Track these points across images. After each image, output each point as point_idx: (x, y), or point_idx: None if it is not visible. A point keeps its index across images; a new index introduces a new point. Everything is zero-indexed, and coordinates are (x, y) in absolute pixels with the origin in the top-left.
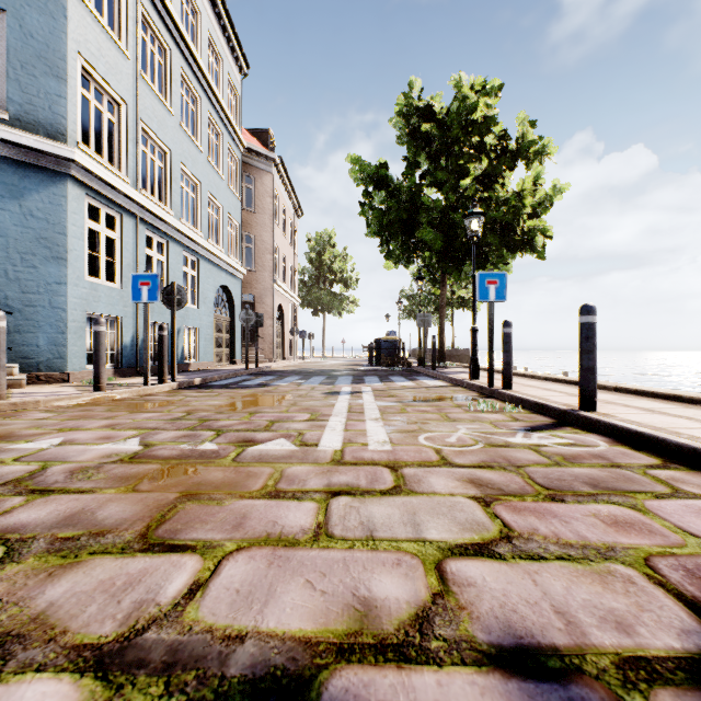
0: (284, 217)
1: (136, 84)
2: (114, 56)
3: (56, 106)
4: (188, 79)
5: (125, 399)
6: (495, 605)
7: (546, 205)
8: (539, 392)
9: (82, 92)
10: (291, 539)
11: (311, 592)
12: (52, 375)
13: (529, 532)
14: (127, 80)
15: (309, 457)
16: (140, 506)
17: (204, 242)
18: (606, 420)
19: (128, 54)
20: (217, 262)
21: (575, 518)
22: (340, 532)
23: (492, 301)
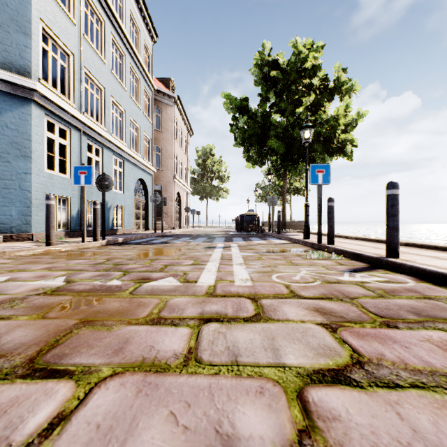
0: (181, 135)
1: (80, 42)
2: (65, 22)
3: (24, 53)
4: (117, 42)
5: (67, 251)
6: (367, 446)
7: (352, 125)
8: (353, 246)
9: (43, 45)
10: (163, 364)
11: (173, 427)
12: (21, 235)
13: (377, 358)
14: (74, 39)
15: (189, 290)
16: (41, 331)
17: (127, 149)
18: (409, 263)
19: (75, 21)
20: (136, 163)
21: (413, 343)
22: (207, 357)
23: (320, 184)
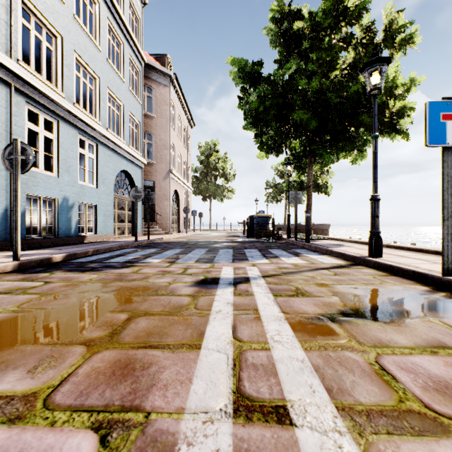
0: (179, 124)
1: None
2: None
3: None
4: None
5: None
6: None
7: (402, 96)
8: None
9: None
10: None
11: None
12: None
13: None
14: None
15: None
16: None
17: (101, 129)
18: None
19: None
20: (117, 149)
21: None
22: None
23: (449, 146)
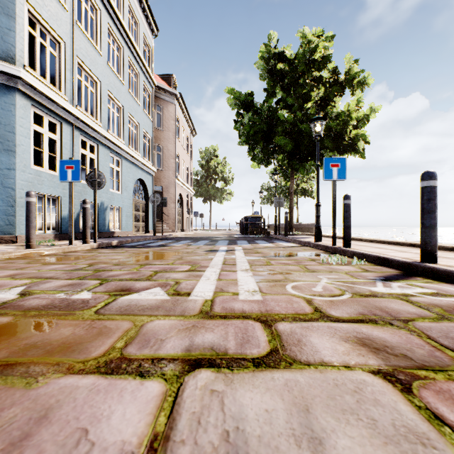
0: (183, 135)
1: (72, 30)
2: (55, 6)
3: (6, 37)
4: (114, 33)
5: (50, 254)
6: None
7: (364, 121)
8: (374, 249)
9: (29, 30)
10: None
11: None
12: (3, 237)
13: None
14: (65, 26)
15: (177, 308)
16: None
17: (125, 147)
18: None
19: (66, 7)
20: (135, 162)
21: None
22: None
23: (335, 180)
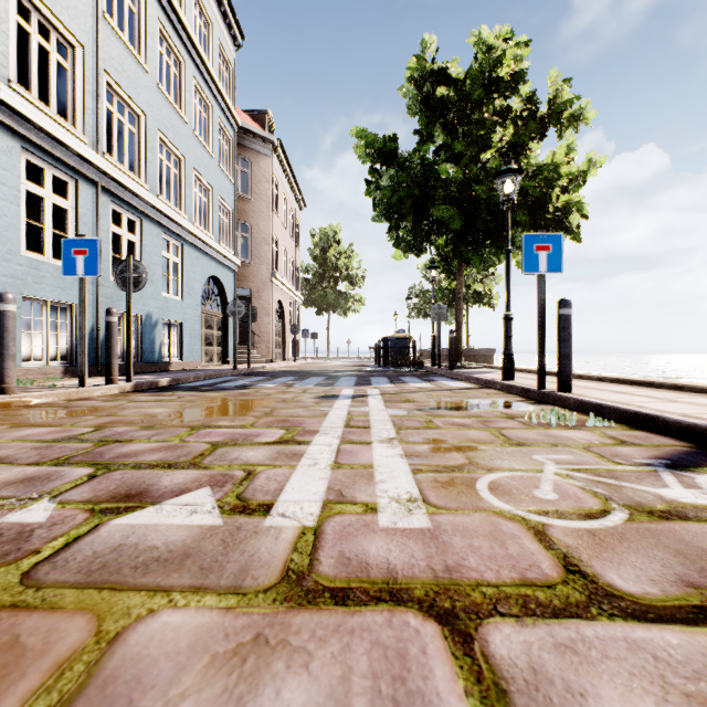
0: (284, 207)
1: (96, 26)
2: None
3: None
4: (169, 36)
5: (41, 404)
6: None
7: (578, 181)
8: (615, 396)
9: (18, 21)
10: None
11: None
12: None
13: None
14: (84, 19)
15: (230, 558)
16: None
17: (188, 224)
18: None
19: None
20: (205, 249)
21: None
22: None
23: (542, 274)
